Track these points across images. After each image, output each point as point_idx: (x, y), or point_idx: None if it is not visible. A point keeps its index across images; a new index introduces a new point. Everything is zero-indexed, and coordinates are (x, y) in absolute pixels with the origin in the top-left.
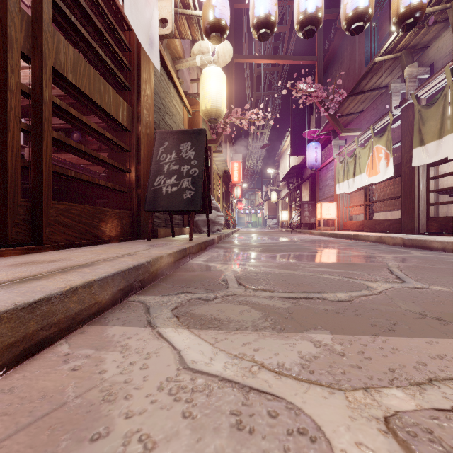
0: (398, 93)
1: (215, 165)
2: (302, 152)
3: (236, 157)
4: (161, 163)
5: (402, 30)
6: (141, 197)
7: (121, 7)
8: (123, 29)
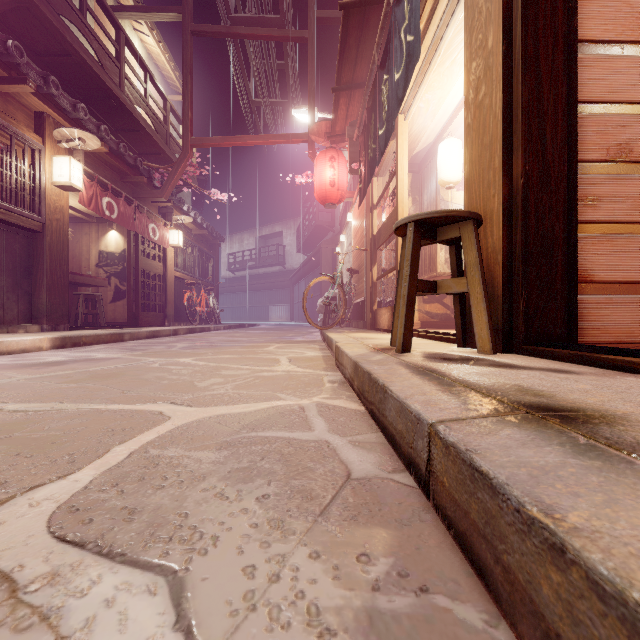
0: None
1: None
2: None
3: None
4: None
5: None
6: None
7: None
8: None
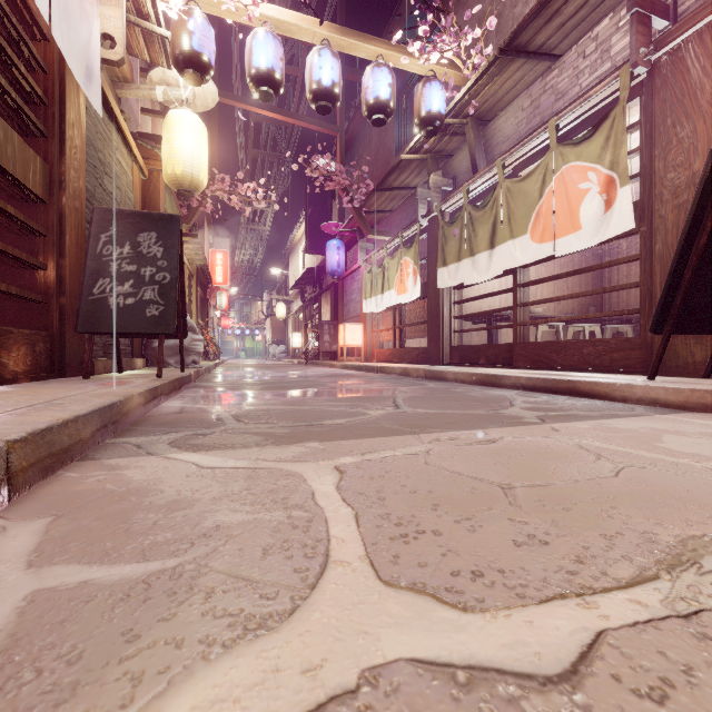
0: (425, 201)
1: (185, 257)
2: (321, 250)
3: (219, 243)
4: (105, 260)
5: (424, 136)
6: (66, 310)
7: (32, 4)
8: (32, 34)
